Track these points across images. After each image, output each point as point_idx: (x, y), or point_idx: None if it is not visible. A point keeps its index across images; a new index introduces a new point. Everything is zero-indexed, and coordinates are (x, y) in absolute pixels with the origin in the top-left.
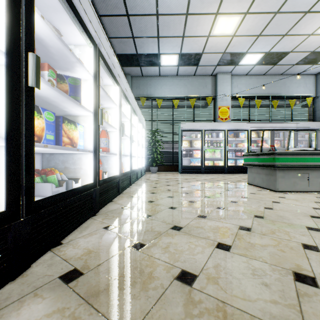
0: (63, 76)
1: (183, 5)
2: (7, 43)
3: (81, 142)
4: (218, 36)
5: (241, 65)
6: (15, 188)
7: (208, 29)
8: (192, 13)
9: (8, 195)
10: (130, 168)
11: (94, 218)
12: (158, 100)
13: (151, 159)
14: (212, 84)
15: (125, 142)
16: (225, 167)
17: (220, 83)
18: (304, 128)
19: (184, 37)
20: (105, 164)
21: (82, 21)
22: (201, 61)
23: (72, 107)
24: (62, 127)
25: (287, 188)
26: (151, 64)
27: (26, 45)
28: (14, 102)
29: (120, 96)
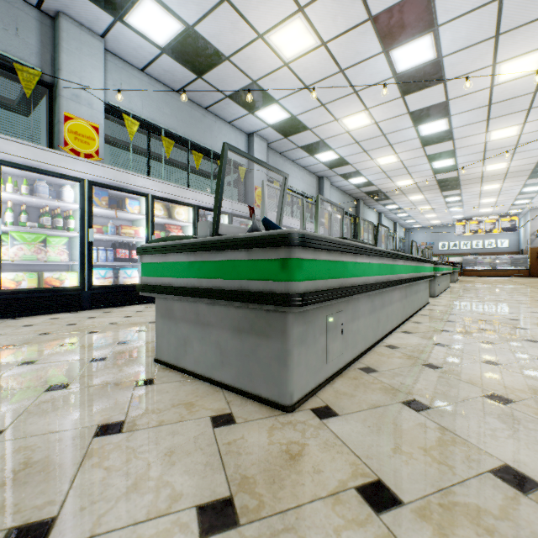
0: None
1: None
2: None
3: None
4: None
5: (131, 29)
6: None
7: None
8: None
9: None
10: None
11: None
12: None
13: None
14: (42, 37)
15: None
16: (85, 290)
17: (71, 48)
18: (242, 213)
19: None
20: None
21: None
22: None
23: None
24: None
25: (312, 380)
26: None
27: None
28: None
29: None
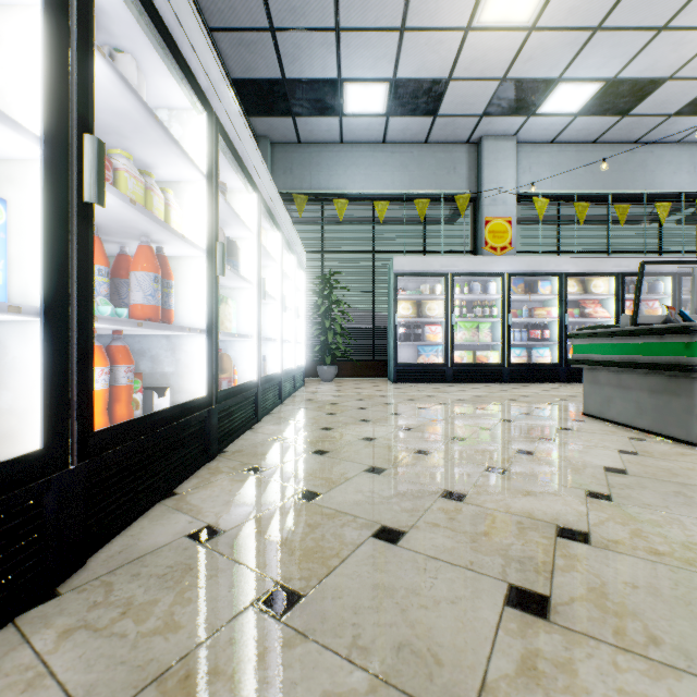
0: None
1: None
2: None
3: None
4: (492, 30)
5: (542, 116)
6: None
7: (469, 6)
8: None
9: None
10: (255, 372)
11: (27, 623)
12: (337, 201)
13: (320, 346)
14: (469, 164)
15: (243, 297)
16: (505, 366)
17: (490, 162)
18: None
19: (404, 30)
20: (164, 362)
21: None
22: (445, 103)
23: None
24: None
25: None
26: (321, 109)
27: None
28: None
29: (215, 146)
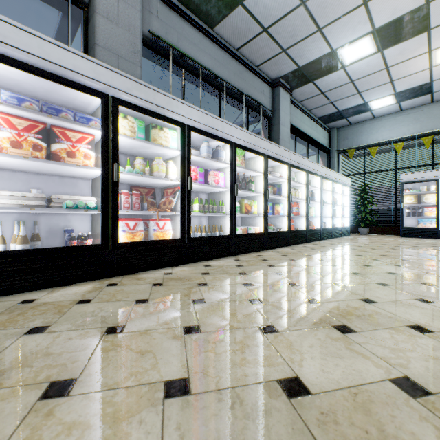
0: (274, 185)
1: (379, 65)
2: (263, 191)
3: (282, 211)
4: None
5: None
6: (264, 227)
7: (425, 63)
8: (393, 65)
9: (263, 229)
10: (319, 226)
11: (287, 247)
12: (371, 148)
13: (358, 219)
14: None
15: (316, 206)
16: None
17: None
18: None
19: (392, 81)
20: (297, 222)
21: (282, 161)
22: (435, 88)
23: (278, 197)
24: (274, 207)
25: None
26: (359, 112)
27: (266, 188)
28: (264, 205)
29: (307, 177)
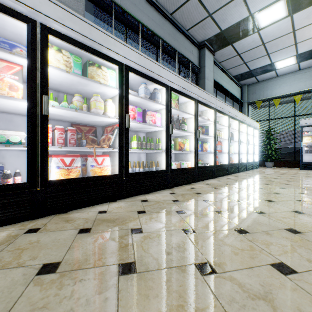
0: (203, 126)
1: (287, 29)
2: (194, 131)
3: (209, 149)
4: None
5: None
6: (195, 162)
7: None
8: (299, 28)
9: (194, 164)
10: (237, 161)
11: (213, 179)
12: (275, 100)
13: (265, 155)
14: None
15: (235, 144)
16: None
17: None
18: None
19: (296, 43)
20: (220, 158)
21: (209, 106)
22: None
23: (205, 137)
24: (203, 145)
25: None
26: (265, 71)
27: (197, 129)
28: (195, 143)
29: (229, 121)
